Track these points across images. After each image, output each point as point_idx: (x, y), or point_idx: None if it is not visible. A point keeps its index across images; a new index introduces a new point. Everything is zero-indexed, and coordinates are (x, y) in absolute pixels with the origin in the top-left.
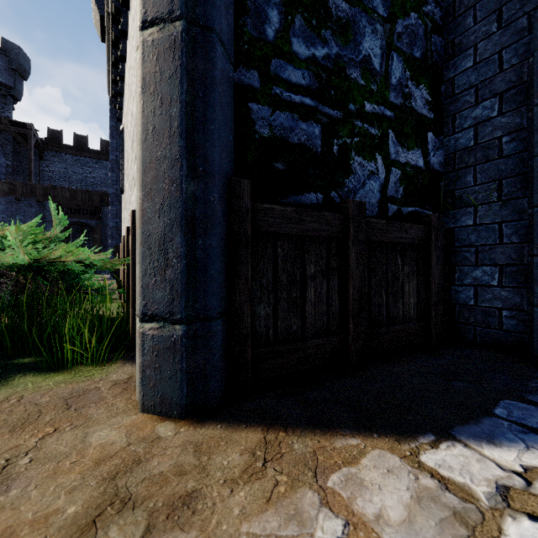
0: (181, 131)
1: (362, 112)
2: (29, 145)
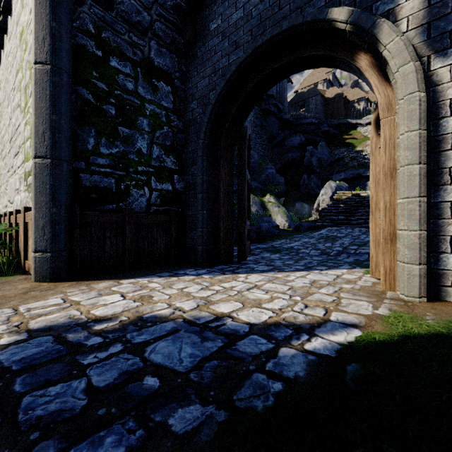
0: (50, 193)
1: (137, 171)
2: None
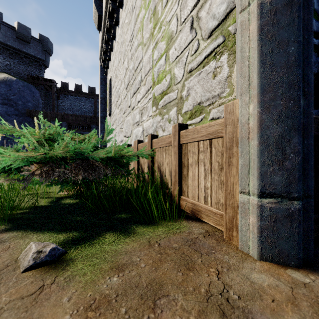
0: (299, 63)
1: None
2: (53, 91)
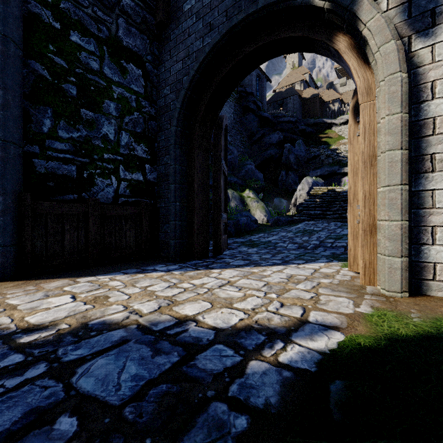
0: None
1: (102, 158)
2: None
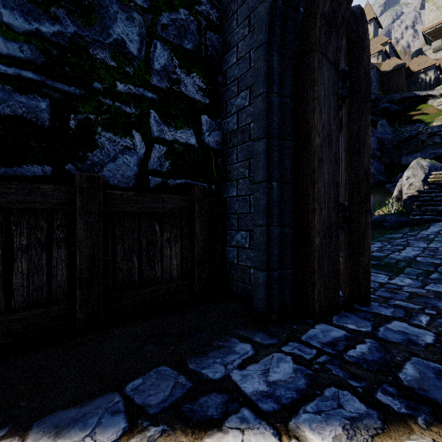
0: None
1: (113, 91)
2: None
